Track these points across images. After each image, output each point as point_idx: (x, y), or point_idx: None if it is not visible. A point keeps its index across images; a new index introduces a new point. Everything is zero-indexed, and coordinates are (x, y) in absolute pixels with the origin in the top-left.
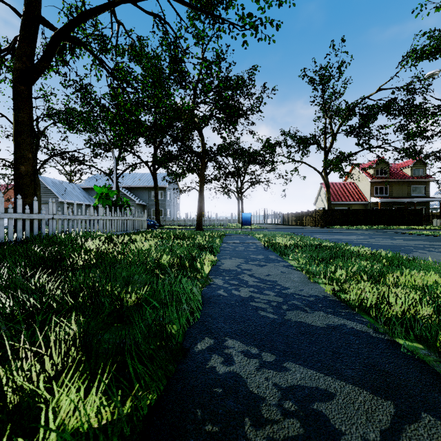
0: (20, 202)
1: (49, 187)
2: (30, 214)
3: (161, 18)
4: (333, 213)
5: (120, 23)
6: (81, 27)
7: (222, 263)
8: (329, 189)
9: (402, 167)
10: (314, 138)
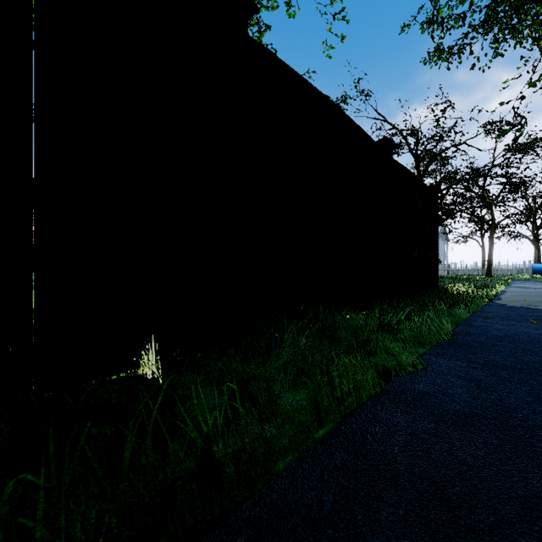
0: None
1: None
2: None
3: (479, 186)
4: None
5: (432, 155)
6: None
7: (513, 282)
8: None
9: None
10: None
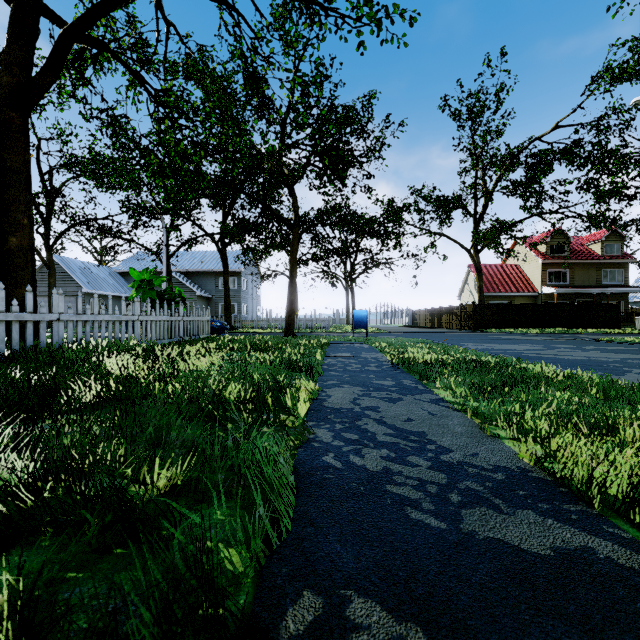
0: (2, 294)
1: (69, 271)
2: (20, 314)
3: (230, 5)
4: (488, 309)
5: (171, 24)
6: (110, 27)
7: (327, 395)
8: (481, 275)
9: (589, 241)
10: (459, 200)
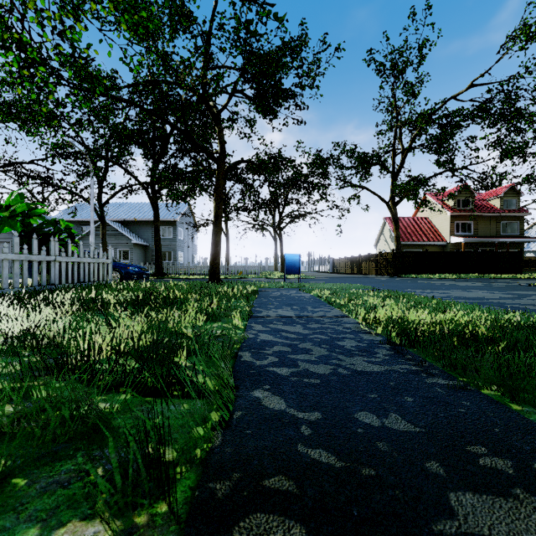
0: None
1: None
2: None
3: None
4: (406, 256)
5: None
6: None
7: None
8: (398, 225)
9: (489, 197)
10: (377, 157)
